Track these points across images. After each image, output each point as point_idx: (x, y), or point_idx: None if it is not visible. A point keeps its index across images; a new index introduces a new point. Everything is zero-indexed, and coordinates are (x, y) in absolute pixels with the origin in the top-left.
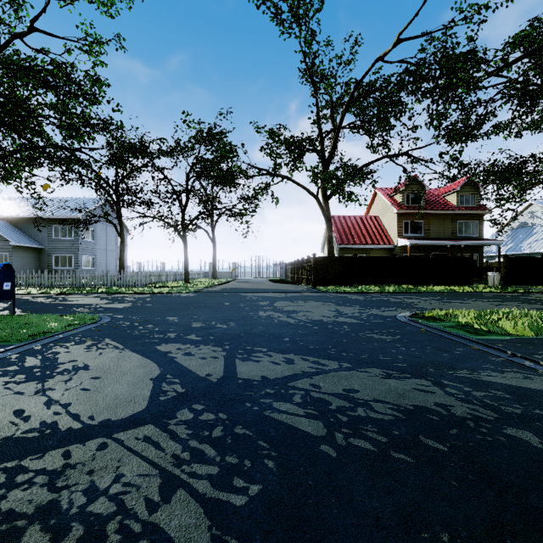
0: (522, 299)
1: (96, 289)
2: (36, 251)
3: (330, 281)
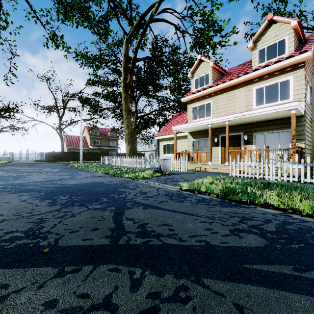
0: None
1: None
2: None
3: (60, 160)
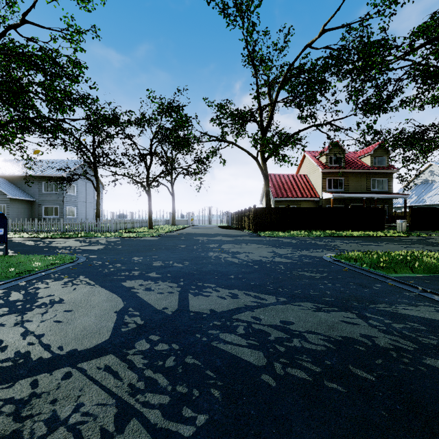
0: (425, 242)
1: (76, 234)
2: (29, 203)
3: (267, 227)
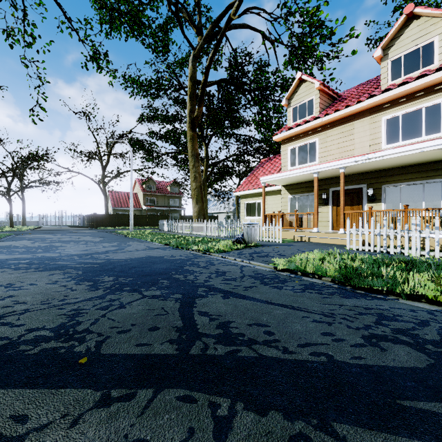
0: None
1: None
2: None
3: (104, 225)
